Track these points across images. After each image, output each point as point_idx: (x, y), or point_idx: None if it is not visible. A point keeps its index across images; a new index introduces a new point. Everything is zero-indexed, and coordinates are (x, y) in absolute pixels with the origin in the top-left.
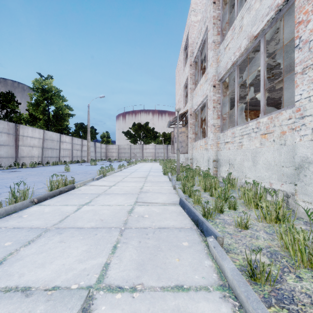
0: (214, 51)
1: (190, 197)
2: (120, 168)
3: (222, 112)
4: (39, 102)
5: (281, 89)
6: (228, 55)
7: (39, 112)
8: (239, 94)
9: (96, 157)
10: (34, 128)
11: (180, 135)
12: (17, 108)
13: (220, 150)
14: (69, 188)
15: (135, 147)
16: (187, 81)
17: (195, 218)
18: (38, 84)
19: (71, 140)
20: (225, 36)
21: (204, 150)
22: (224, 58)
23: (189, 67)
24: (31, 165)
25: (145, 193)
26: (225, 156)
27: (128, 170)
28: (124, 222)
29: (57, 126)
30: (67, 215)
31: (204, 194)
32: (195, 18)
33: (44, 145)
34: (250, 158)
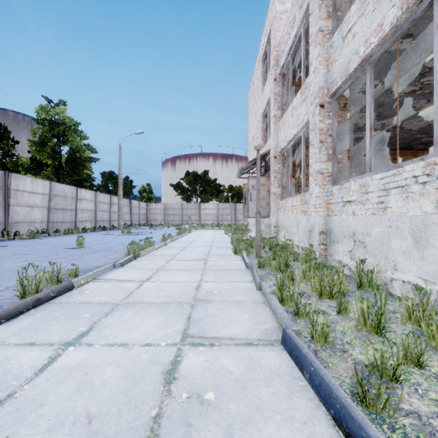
0: (322, 45)
1: (296, 316)
2: (164, 241)
3: (335, 150)
4: (46, 140)
5: (427, 113)
6: (351, 48)
7: (46, 155)
8: (356, 123)
9: (131, 221)
10: (36, 178)
11: None
12: (13, 149)
13: (333, 216)
14: (60, 290)
15: (189, 206)
16: (267, 107)
17: (354, 430)
18: (44, 114)
19: (94, 196)
20: (341, 20)
21: (299, 214)
22: (343, 54)
23: (271, 83)
24: (28, 234)
25: (206, 306)
26: (345, 226)
27: (177, 244)
28: (149, 431)
29: (73, 176)
30: (8, 391)
31: (322, 306)
32: (282, 7)
33: (52, 204)
34: (408, 234)
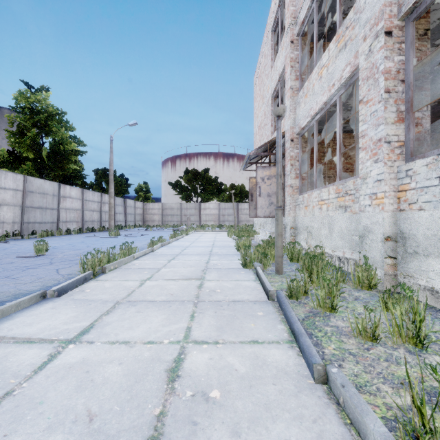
0: None
1: None
2: (151, 246)
3: (413, 103)
4: (26, 130)
5: None
6: None
7: (25, 147)
8: None
9: (126, 221)
10: (5, 171)
11: (269, 181)
12: None
13: (413, 210)
14: None
15: (188, 206)
16: (278, 85)
17: None
18: (24, 101)
19: (81, 194)
20: None
21: (334, 211)
22: None
23: (287, 48)
24: None
25: None
26: None
27: (168, 250)
28: None
29: (56, 171)
30: None
31: None
32: None
33: (27, 202)
34: None
